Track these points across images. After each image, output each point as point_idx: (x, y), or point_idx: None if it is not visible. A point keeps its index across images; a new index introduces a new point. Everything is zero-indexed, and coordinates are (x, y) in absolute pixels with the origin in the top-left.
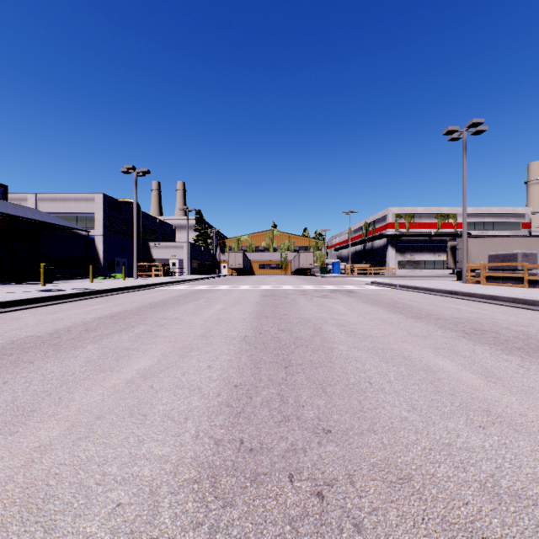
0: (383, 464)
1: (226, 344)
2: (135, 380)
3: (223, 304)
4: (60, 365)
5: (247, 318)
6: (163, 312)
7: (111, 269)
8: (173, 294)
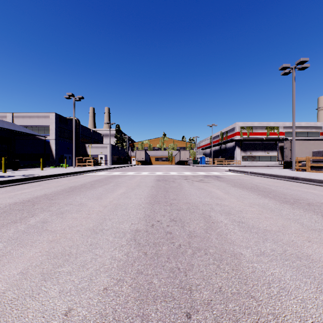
0: None
1: (112, 245)
2: None
3: (126, 188)
4: None
5: (142, 204)
6: (74, 196)
7: (61, 161)
8: (92, 179)
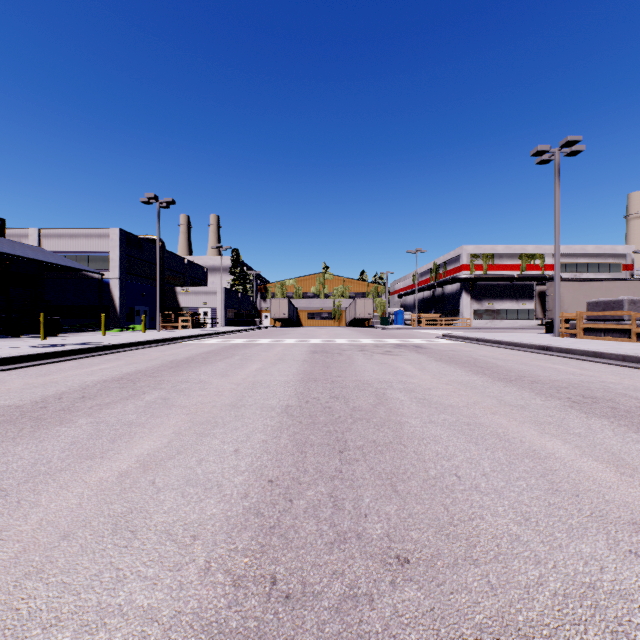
0: (496, 626)
1: (261, 416)
2: (131, 471)
3: (262, 363)
4: (34, 449)
5: (290, 381)
6: (186, 372)
7: (130, 320)
8: (201, 350)
